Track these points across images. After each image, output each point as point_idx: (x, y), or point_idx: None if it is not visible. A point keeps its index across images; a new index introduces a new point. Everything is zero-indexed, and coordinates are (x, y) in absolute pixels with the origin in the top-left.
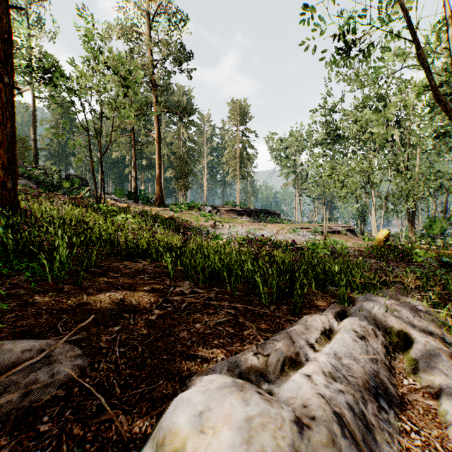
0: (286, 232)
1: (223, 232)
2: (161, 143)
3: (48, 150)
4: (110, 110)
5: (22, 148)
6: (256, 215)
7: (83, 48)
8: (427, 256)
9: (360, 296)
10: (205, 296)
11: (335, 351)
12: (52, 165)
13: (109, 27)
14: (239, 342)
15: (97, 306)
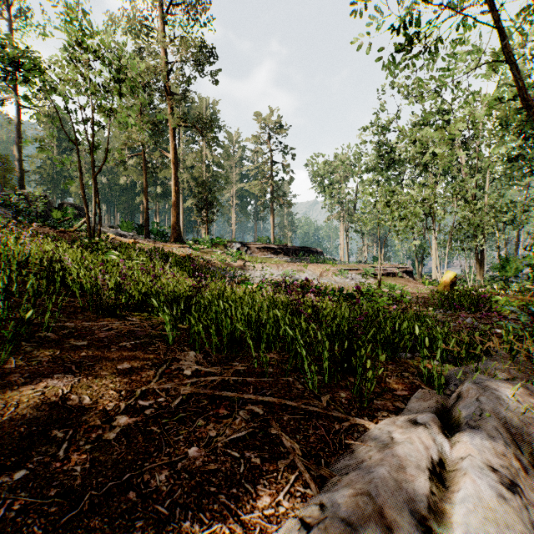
0: (331, 275)
1: (254, 275)
2: (180, 167)
3: (39, 174)
4: (106, 116)
5: (3, 170)
6: (295, 254)
7: (70, 33)
8: (511, 304)
9: (466, 379)
10: (217, 380)
11: (470, 528)
12: (45, 192)
13: (113, 20)
14: (270, 493)
15: (4, 416)
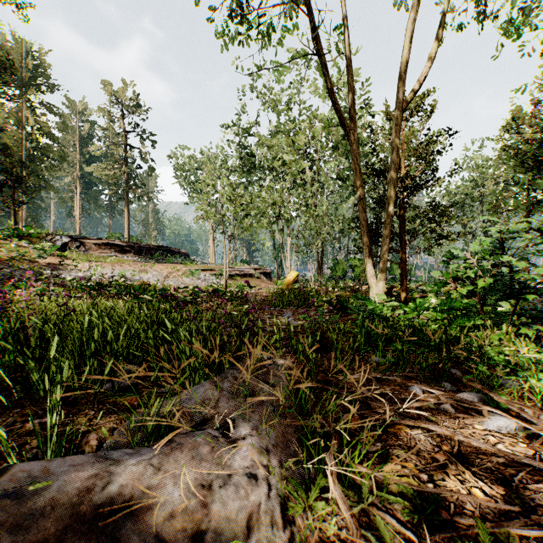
0: (181, 275)
1: (75, 276)
2: None
3: None
4: None
5: None
6: (150, 254)
7: None
8: (326, 298)
9: None
10: None
11: None
12: None
13: None
14: None
15: None
